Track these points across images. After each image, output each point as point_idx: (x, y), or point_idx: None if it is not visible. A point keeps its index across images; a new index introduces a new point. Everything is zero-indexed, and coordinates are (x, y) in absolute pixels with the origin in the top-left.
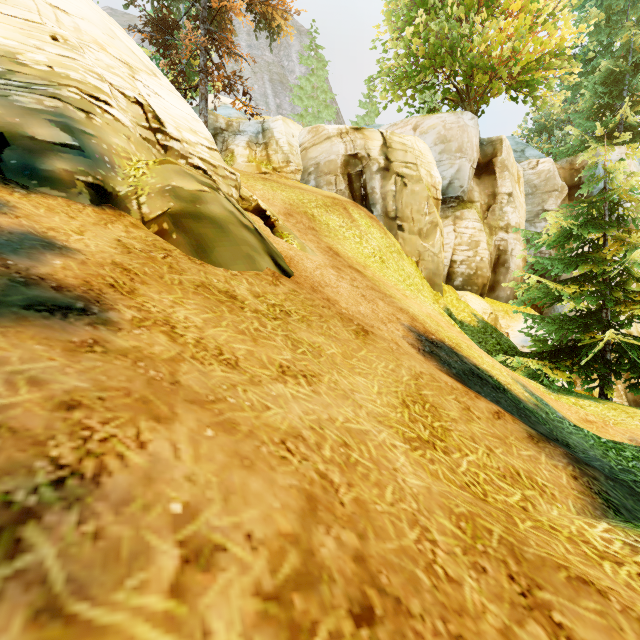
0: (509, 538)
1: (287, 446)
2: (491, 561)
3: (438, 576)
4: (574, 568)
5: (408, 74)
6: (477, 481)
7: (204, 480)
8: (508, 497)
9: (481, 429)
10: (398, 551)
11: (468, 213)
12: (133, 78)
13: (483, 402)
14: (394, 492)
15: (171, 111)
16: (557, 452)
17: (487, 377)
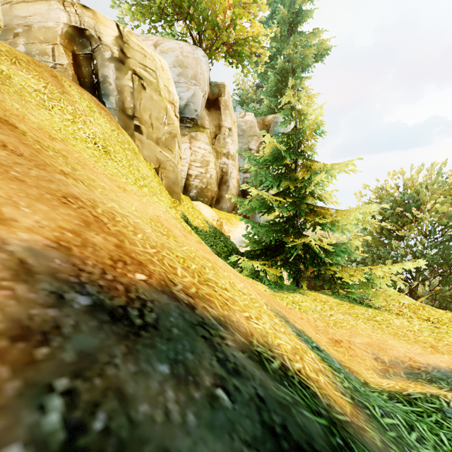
0: None
1: None
2: None
3: None
4: None
5: None
6: None
7: None
8: None
9: None
10: None
11: (201, 136)
12: None
13: None
14: None
15: None
16: None
17: (295, 400)
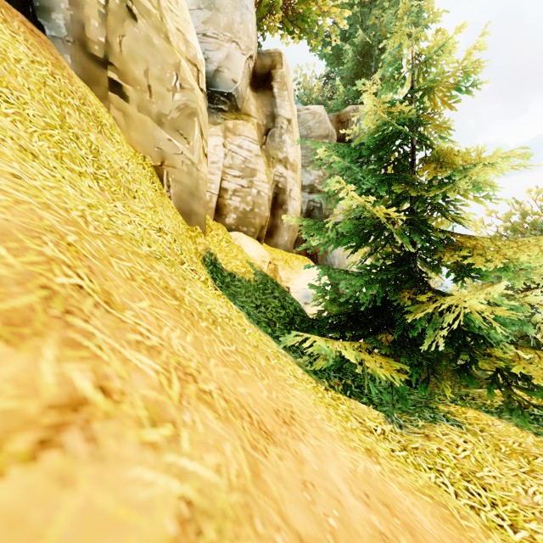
0: None
1: None
2: None
3: None
4: None
5: None
6: None
7: None
8: None
9: None
10: None
11: (243, 127)
12: None
13: None
14: None
15: None
16: None
17: None
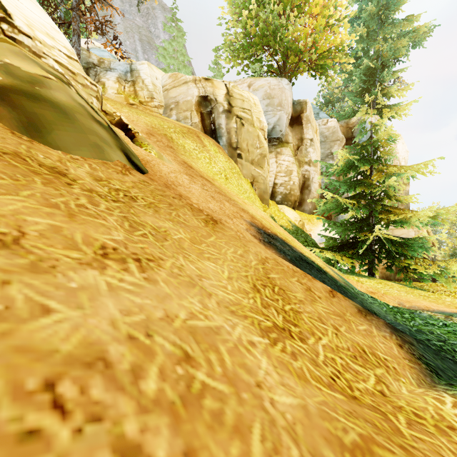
0: None
1: (57, 394)
2: None
3: None
4: None
5: (244, 47)
6: (338, 370)
7: None
8: (366, 382)
9: (324, 308)
10: None
11: (285, 150)
12: None
13: (319, 282)
14: (264, 435)
15: (25, 12)
16: (381, 323)
17: (311, 262)
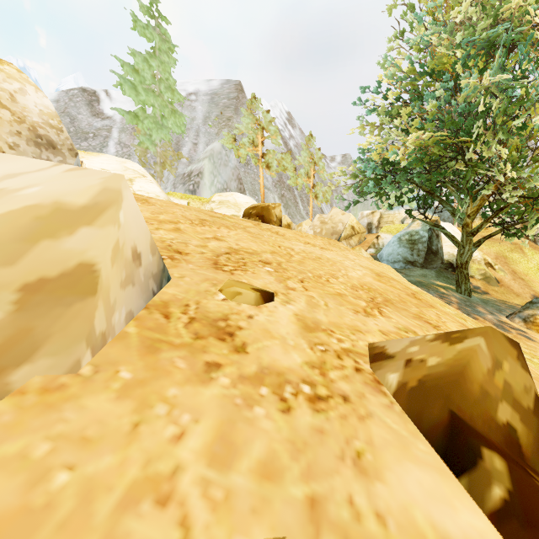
0: None
1: None
2: None
3: None
4: None
5: None
6: None
7: None
8: None
9: None
10: None
11: None
12: None
13: None
14: None
15: None
16: None
17: None
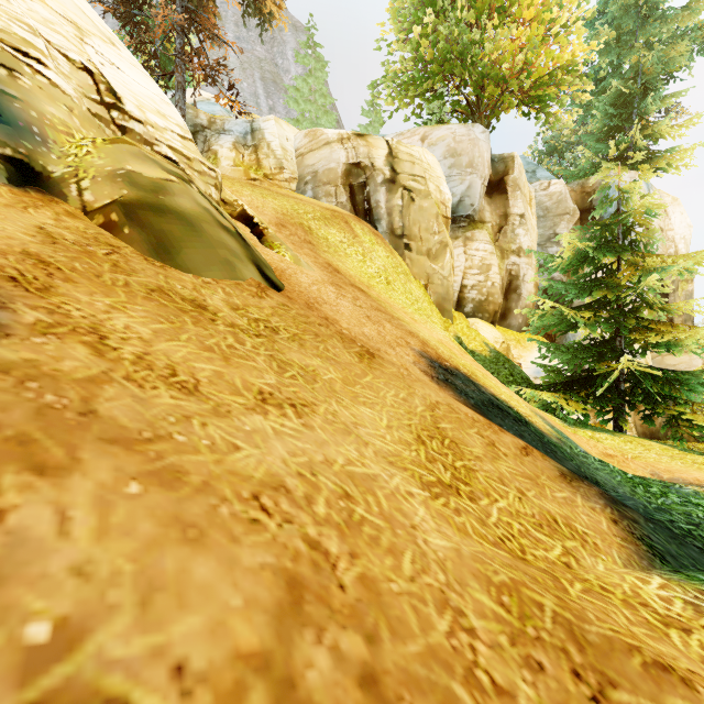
0: (565, 613)
1: (261, 503)
2: (548, 651)
3: (483, 688)
4: (646, 647)
5: (415, 80)
6: (511, 534)
7: (108, 571)
8: (548, 552)
9: (509, 468)
10: (425, 655)
11: (479, 234)
12: (81, 41)
13: (508, 436)
14: (414, 560)
15: (133, 87)
16: (592, 492)
17: (507, 408)
